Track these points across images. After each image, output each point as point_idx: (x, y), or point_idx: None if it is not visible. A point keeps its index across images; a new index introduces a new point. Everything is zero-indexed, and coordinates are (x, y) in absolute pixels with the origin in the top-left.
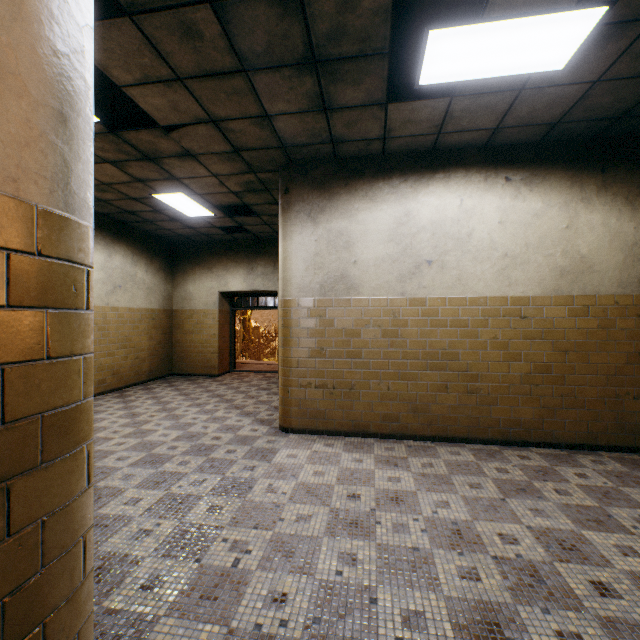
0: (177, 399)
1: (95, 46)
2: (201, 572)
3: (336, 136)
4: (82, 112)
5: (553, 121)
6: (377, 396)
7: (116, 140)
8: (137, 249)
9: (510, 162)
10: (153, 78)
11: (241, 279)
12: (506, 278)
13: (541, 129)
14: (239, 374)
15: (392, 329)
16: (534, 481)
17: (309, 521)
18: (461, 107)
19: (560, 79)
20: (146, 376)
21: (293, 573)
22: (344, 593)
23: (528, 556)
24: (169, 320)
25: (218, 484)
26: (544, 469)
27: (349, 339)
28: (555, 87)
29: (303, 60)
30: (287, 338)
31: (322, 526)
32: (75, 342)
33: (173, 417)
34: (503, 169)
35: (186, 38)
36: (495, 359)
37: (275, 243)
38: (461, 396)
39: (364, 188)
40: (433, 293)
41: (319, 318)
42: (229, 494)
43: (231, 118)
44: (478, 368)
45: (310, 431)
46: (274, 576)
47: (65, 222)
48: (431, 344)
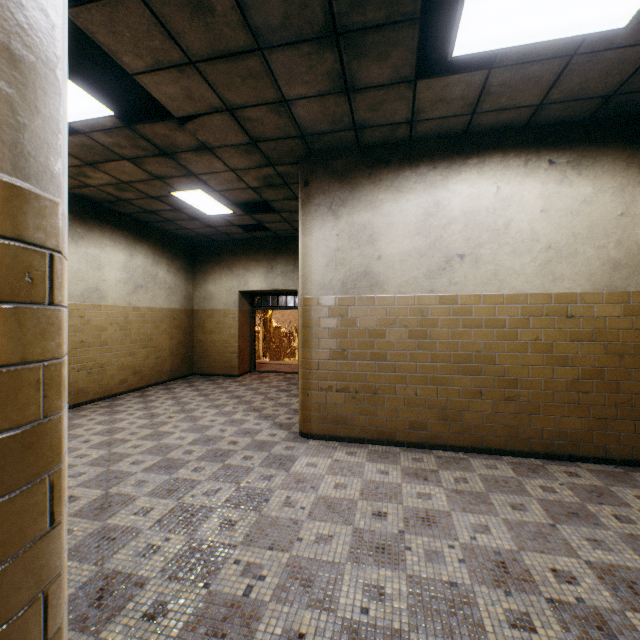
0: (196, 400)
1: (103, 29)
2: (209, 601)
3: (359, 121)
4: (42, 54)
5: (607, 93)
6: (403, 402)
7: (132, 135)
8: (158, 249)
9: (554, 143)
10: (165, 63)
11: (261, 278)
12: (549, 273)
13: (592, 103)
14: (259, 374)
15: (420, 329)
16: (587, 504)
17: (330, 543)
18: (500, 81)
19: (621, 40)
20: (167, 376)
21: (311, 608)
22: (371, 638)
23: (591, 601)
24: (190, 320)
25: (233, 495)
26: (598, 489)
27: (373, 340)
28: (614, 50)
29: (323, 33)
30: (307, 339)
31: (344, 550)
32: (30, 346)
33: (191, 419)
34: (546, 151)
35: (196, 14)
36: (537, 363)
37: (295, 241)
38: (497, 403)
39: (389, 178)
40: (465, 290)
41: (340, 317)
42: (244, 507)
43: (247, 105)
44: (517, 373)
45: (331, 437)
46: (290, 610)
47: (13, 190)
48: (463, 346)
